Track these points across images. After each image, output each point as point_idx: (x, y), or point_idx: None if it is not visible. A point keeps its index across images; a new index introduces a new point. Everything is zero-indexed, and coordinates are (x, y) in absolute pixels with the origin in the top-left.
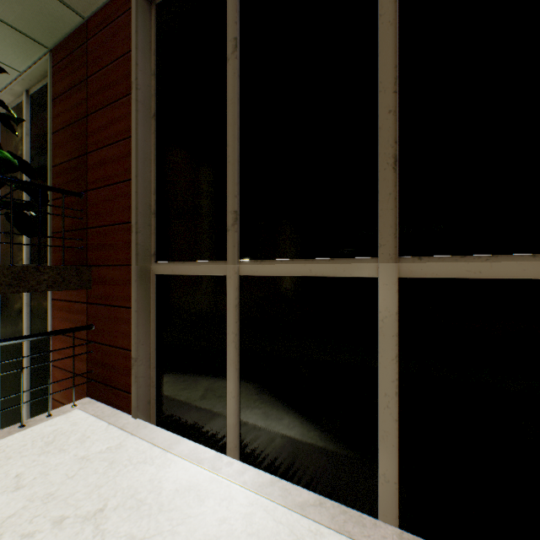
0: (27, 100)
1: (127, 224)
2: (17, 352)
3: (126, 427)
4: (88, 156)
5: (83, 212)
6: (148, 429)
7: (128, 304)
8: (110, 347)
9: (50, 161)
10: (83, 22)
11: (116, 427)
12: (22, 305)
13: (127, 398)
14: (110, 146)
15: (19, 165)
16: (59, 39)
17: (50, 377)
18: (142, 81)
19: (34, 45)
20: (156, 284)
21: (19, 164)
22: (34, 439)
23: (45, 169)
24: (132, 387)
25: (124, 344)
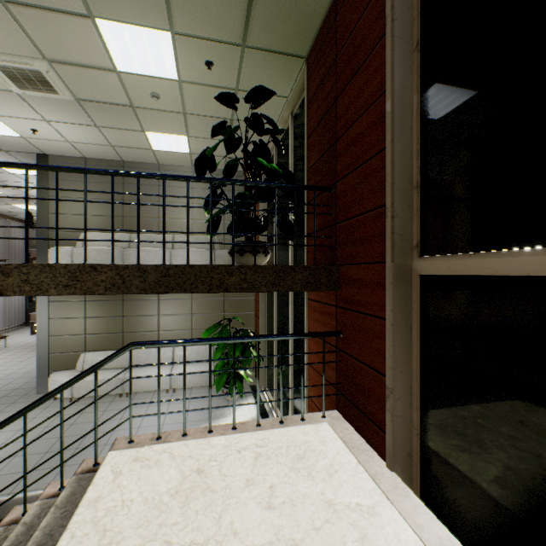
0: (291, 122)
1: (379, 208)
2: (285, 341)
3: (379, 480)
4: (336, 144)
5: (332, 207)
6: (409, 500)
7: (380, 313)
8: (358, 362)
9: (305, 166)
10: (332, 1)
11: (365, 472)
12: (288, 302)
13: (379, 436)
14: (358, 120)
15: (284, 176)
16: (312, 40)
17: (302, 380)
18: (398, 7)
19: (294, 62)
20: (419, 289)
21: (284, 175)
22: (288, 443)
23: (303, 177)
24: (385, 425)
25: (375, 364)
